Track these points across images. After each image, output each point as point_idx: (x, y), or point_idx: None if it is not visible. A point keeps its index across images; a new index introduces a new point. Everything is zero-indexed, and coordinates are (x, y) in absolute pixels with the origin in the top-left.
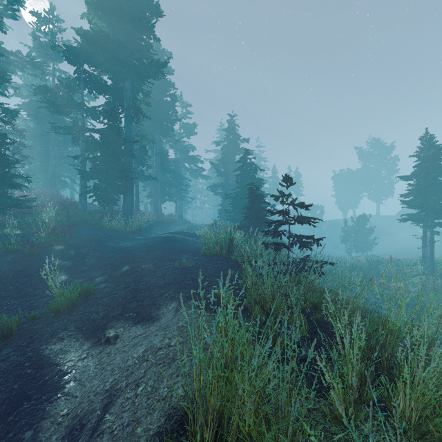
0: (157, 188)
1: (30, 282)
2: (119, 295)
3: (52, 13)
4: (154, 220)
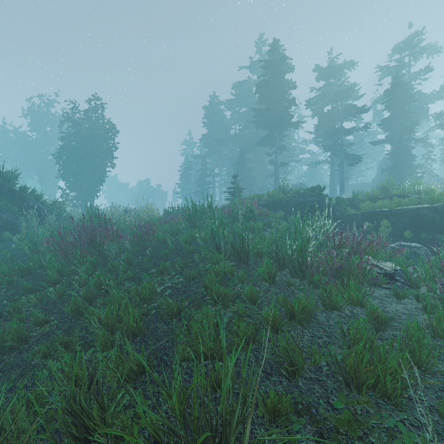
0: None
1: None
2: None
3: None
4: None
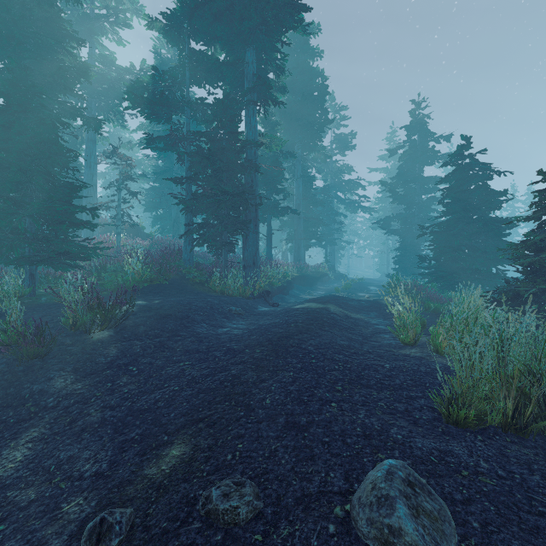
0: (298, 227)
1: None
2: None
3: None
4: (294, 275)
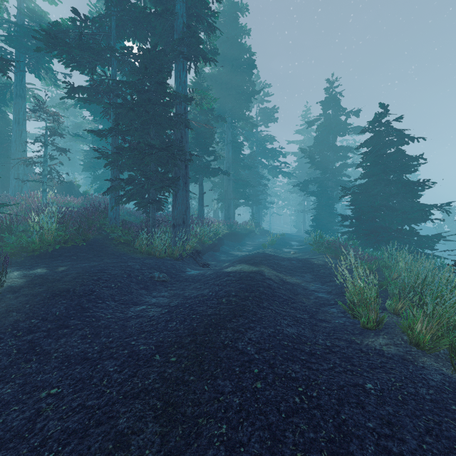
0: (228, 188)
1: None
2: None
3: None
4: (224, 231)
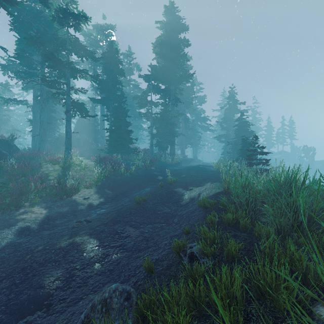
0: (182, 140)
1: (151, 178)
2: (187, 181)
3: (130, 51)
4: (182, 159)
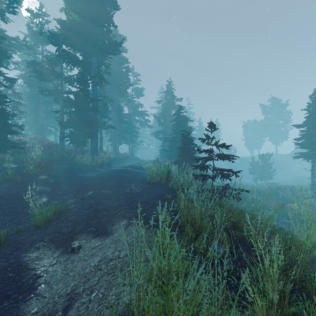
0: (115, 134)
1: (20, 203)
2: (83, 214)
3: (41, 10)
4: (113, 157)
